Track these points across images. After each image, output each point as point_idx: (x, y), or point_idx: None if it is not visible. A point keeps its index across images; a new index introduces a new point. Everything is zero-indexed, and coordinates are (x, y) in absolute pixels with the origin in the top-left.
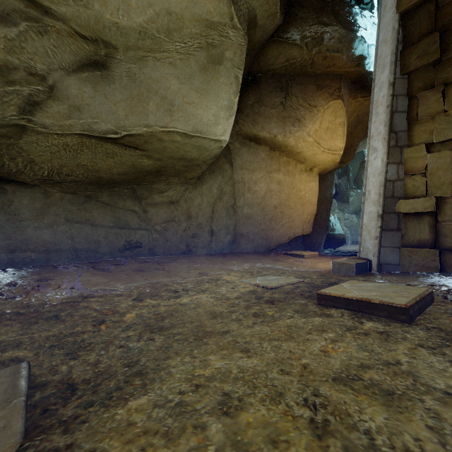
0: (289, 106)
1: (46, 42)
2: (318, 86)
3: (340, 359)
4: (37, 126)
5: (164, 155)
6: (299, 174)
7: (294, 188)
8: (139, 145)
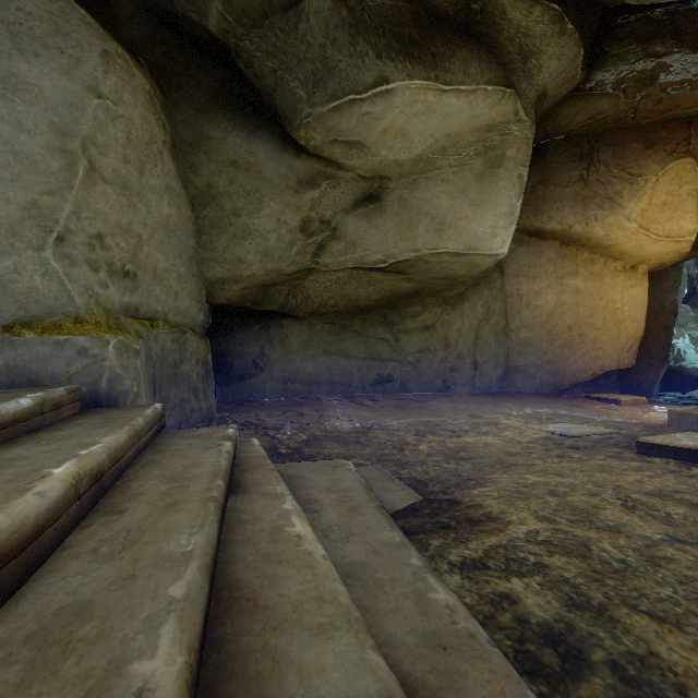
0: (593, 181)
1: (336, 192)
2: (647, 143)
3: (654, 485)
4: (321, 266)
5: (426, 276)
6: (612, 277)
7: (603, 299)
8: (402, 269)
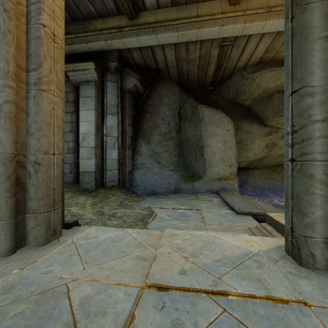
0: None
1: (277, 135)
2: None
3: None
4: (270, 155)
5: None
6: None
7: None
8: None
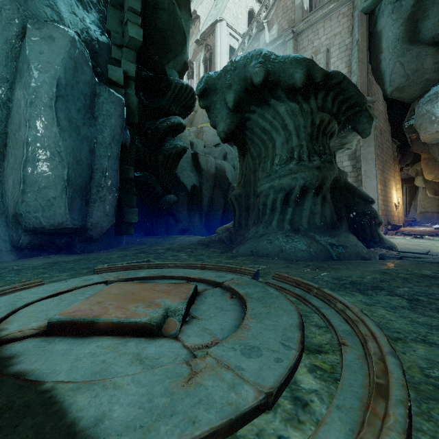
0: None
1: None
2: None
3: None
4: None
5: None
6: None
7: None
8: None
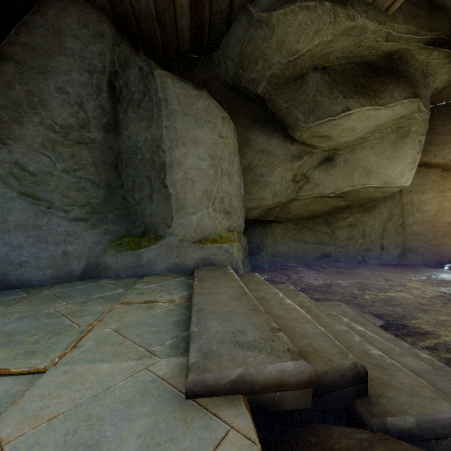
0: None
1: (311, 159)
2: None
3: None
4: (299, 197)
5: (356, 198)
6: None
7: None
8: (343, 196)
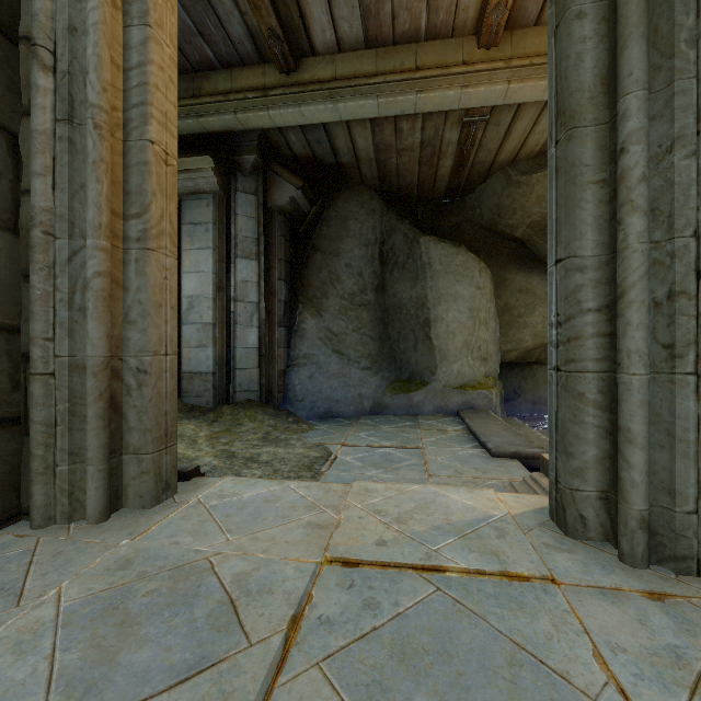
0: None
1: None
2: None
3: None
4: None
5: None
6: None
7: None
8: None
